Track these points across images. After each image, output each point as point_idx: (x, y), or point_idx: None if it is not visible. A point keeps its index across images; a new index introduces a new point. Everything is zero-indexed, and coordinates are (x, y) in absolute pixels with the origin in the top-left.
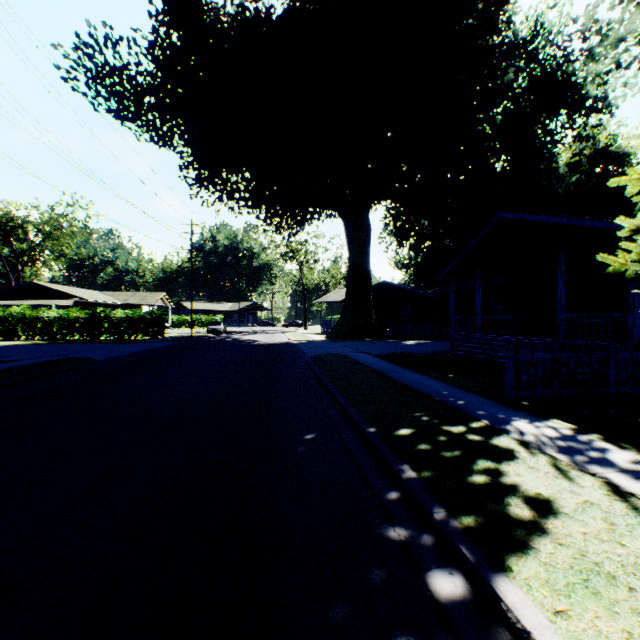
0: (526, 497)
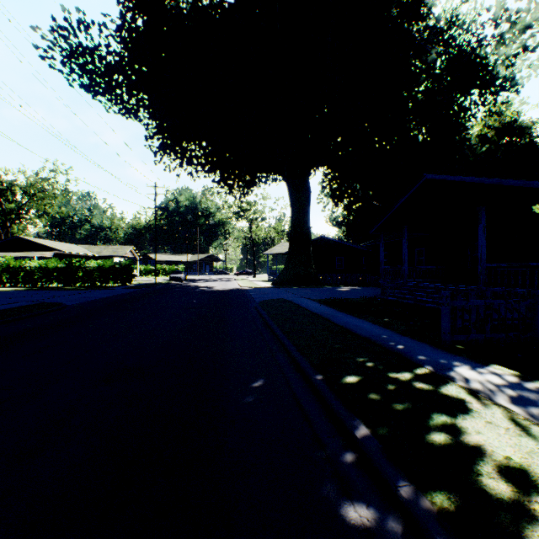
0: (496, 463)
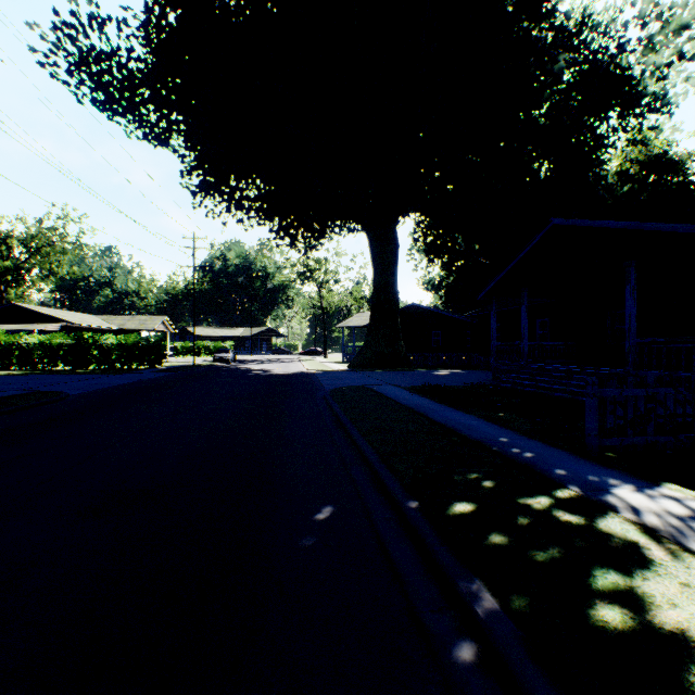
0: None
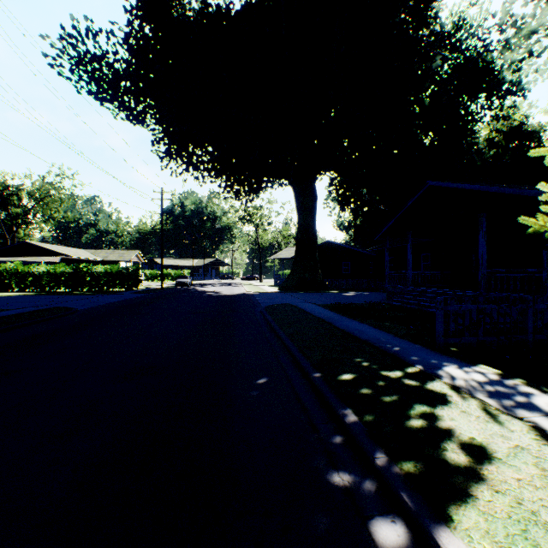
0: (461, 442)
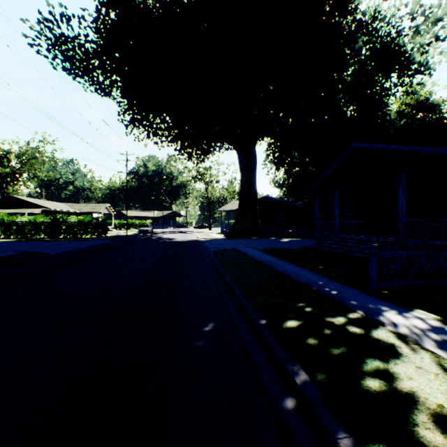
0: (430, 412)
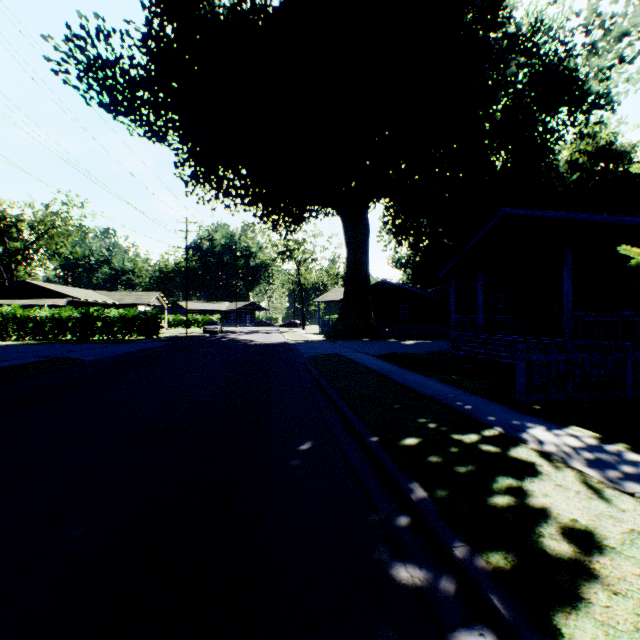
0: (560, 525)
